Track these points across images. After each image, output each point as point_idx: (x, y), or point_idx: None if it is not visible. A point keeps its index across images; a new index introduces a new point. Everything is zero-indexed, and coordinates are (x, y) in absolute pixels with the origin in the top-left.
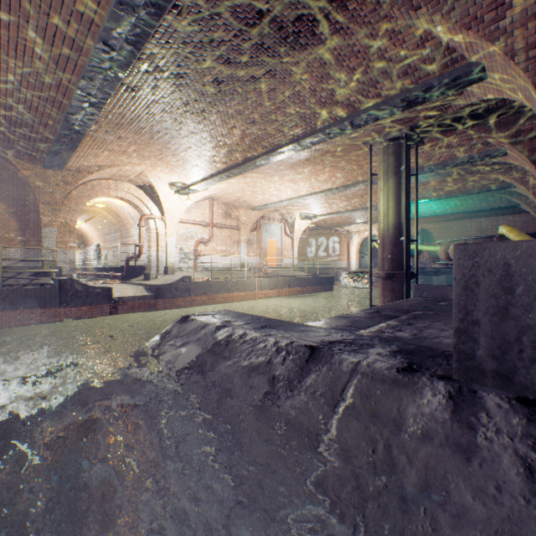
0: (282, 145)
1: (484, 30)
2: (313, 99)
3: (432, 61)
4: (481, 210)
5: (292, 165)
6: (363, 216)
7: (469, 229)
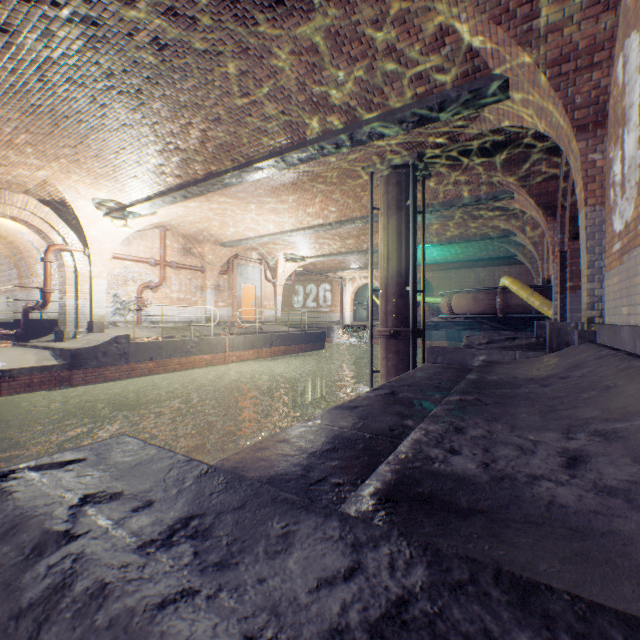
0: (260, 158)
1: (516, 29)
2: (302, 96)
3: (452, 65)
4: (480, 259)
5: (274, 189)
6: (359, 260)
7: (468, 280)
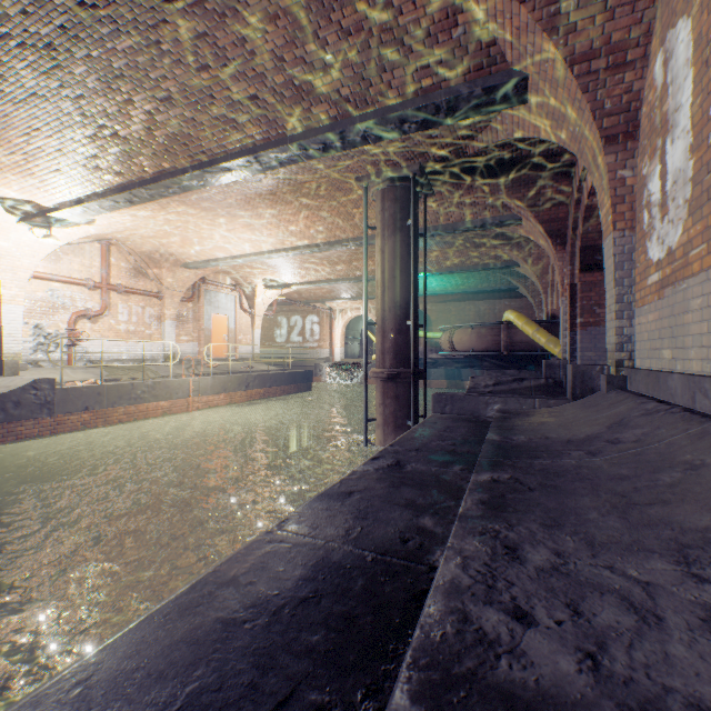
0: (228, 156)
1: (542, 10)
2: (280, 76)
3: (464, 52)
4: (482, 291)
5: (249, 199)
6: (352, 289)
7: (468, 313)
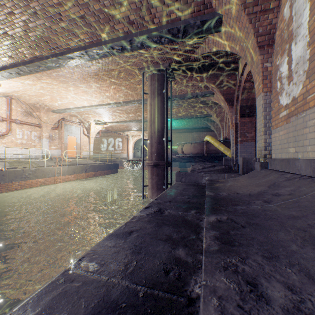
0: (71, 50)
1: None
2: (97, 5)
3: (192, 0)
4: (195, 128)
5: (84, 77)
6: (137, 126)
7: (189, 138)
